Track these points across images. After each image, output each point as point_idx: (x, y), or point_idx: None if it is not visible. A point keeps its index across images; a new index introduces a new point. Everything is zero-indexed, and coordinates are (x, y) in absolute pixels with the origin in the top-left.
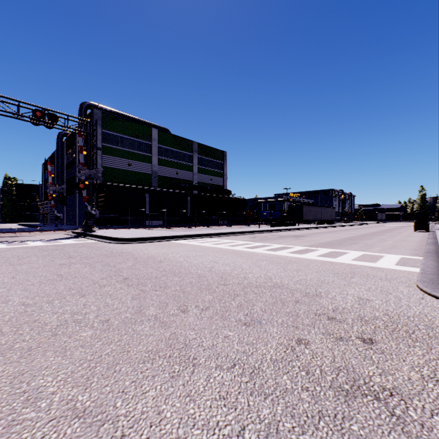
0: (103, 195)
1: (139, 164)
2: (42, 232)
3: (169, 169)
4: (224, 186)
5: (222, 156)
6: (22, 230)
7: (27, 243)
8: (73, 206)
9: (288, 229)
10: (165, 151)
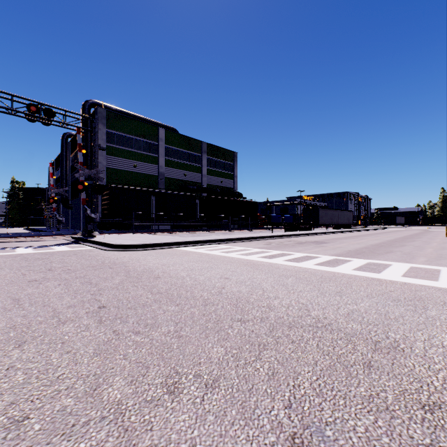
0: (106, 198)
1: (145, 165)
2: (39, 237)
3: (177, 170)
4: (235, 188)
5: (232, 156)
6: (19, 234)
7: (14, 251)
8: (77, 209)
9: (304, 234)
10: (173, 151)
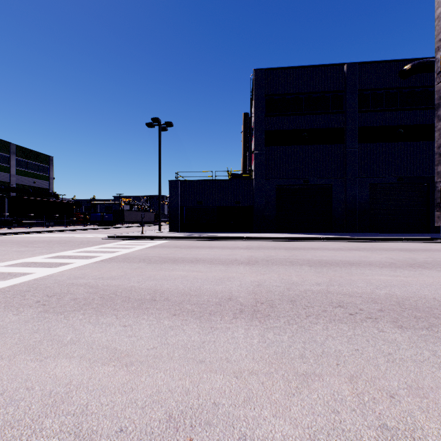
0: None
1: None
2: None
3: None
4: (50, 189)
5: (48, 160)
6: None
7: None
8: None
9: (104, 228)
10: None
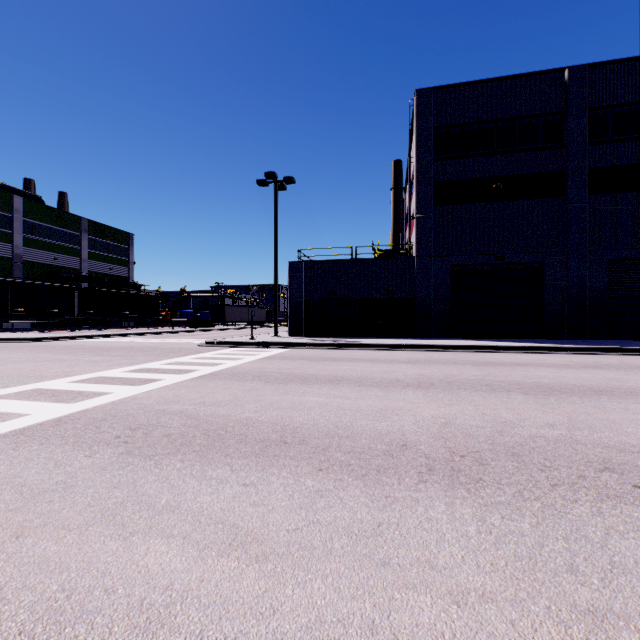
0: None
1: None
2: None
3: (43, 252)
4: (130, 277)
5: (127, 238)
6: None
7: None
8: None
9: (200, 330)
10: (36, 227)
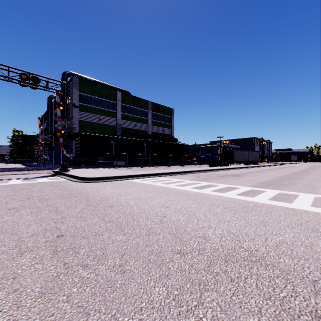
0: (78, 142)
1: (107, 118)
2: (29, 171)
3: (130, 122)
4: (172, 135)
5: (170, 112)
6: (15, 169)
7: (8, 182)
8: (58, 150)
9: (224, 169)
10: (127, 108)
